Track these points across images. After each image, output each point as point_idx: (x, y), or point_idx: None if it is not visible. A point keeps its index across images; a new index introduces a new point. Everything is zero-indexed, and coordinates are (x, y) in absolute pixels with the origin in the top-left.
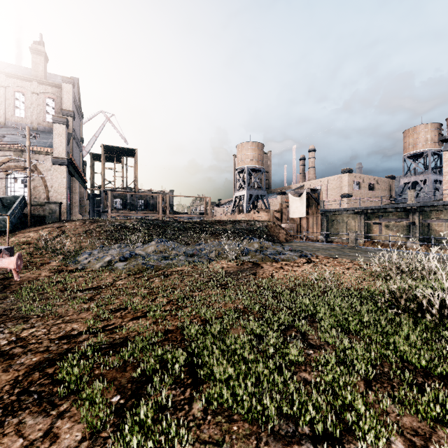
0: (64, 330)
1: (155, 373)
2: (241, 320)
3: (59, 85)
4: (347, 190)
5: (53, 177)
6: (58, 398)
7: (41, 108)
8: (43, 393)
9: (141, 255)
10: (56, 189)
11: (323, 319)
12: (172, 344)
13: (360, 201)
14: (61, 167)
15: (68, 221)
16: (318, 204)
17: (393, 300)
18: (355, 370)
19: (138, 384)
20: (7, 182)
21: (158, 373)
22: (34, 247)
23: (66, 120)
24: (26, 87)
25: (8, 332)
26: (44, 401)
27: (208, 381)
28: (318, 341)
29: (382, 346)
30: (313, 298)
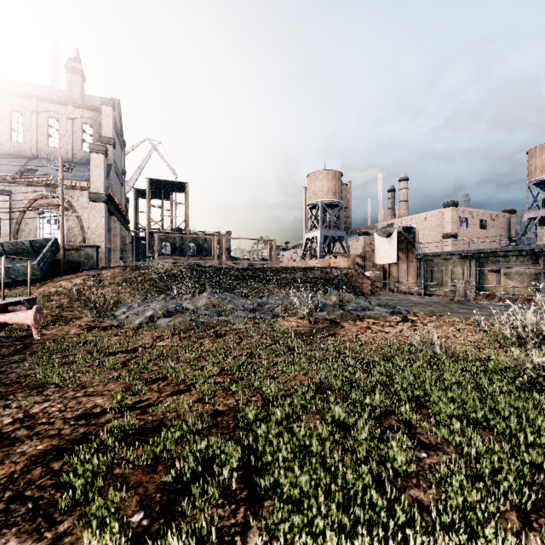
0: (84, 406)
1: (196, 478)
2: (317, 401)
3: (98, 107)
4: (451, 229)
5: (90, 216)
6: (59, 511)
7: (77, 136)
8: (40, 500)
9: (189, 310)
10: (93, 230)
11: (437, 404)
12: (222, 432)
13: (469, 243)
14: (99, 204)
15: (107, 268)
16: (412, 246)
17: (537, 378)
18: (500, 492)
19: (171, 495)
20: (39, 223)
21: (200, 478)
22: (65, 298)
23: (105, 149)
24: (60, 111)
25: (15, 407)
26: (40, 514)
27: (271, 495)
28: (433, 438)
29: (537, 452)
30: (417, 371)
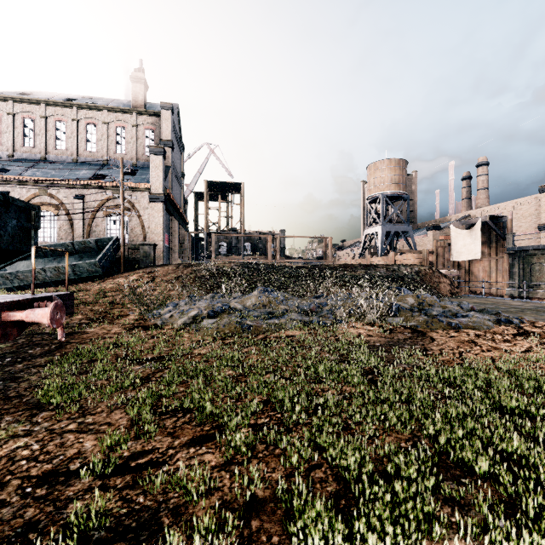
0: (62, 454)
1: None
2: (455, 515)
3: (158, 113)
4: None
5: (150, 216)
6: None
7: (141, 142)
8: None
9: (236, 310)
10: (153, 230)
11: None
12: None
13: None
14: (158, 205)
15: (162, 265)
16: (502, 238)
17: None
18: None
19: None
20: (107, 224)
21: None
22: (119, 295)
23: (163, 150)
24: (126, 120)
25: None
26: None
27: None
28: None
29: None
30: None
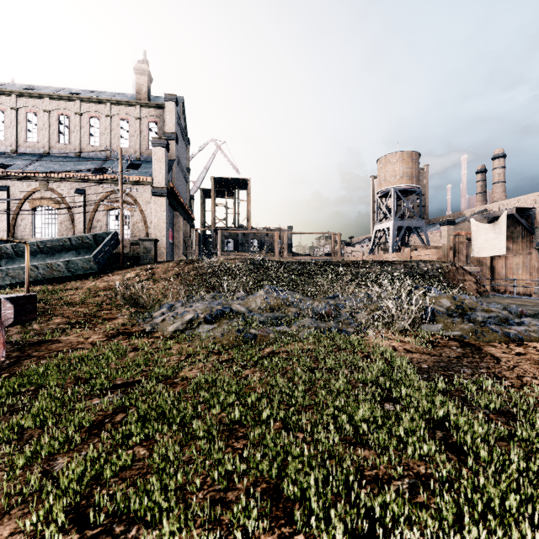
0: None
1: None
2: None
3: (162, 105)
4: None
5: (152, 211)
6: None
7: (144, 135)
8: None
9: (238, 314)
10: (155, 225)
11: None
12: None
13: None
14: (160, 199)
15: (162, 262)
16: (530, 232)
17: None
18: None
19: None
20: (108, 219)
21: None
22: (111, 294)
23: (166, 142)
24: (130, 113)
25: None
26: None
27: None
28: None
29: None
30: None
